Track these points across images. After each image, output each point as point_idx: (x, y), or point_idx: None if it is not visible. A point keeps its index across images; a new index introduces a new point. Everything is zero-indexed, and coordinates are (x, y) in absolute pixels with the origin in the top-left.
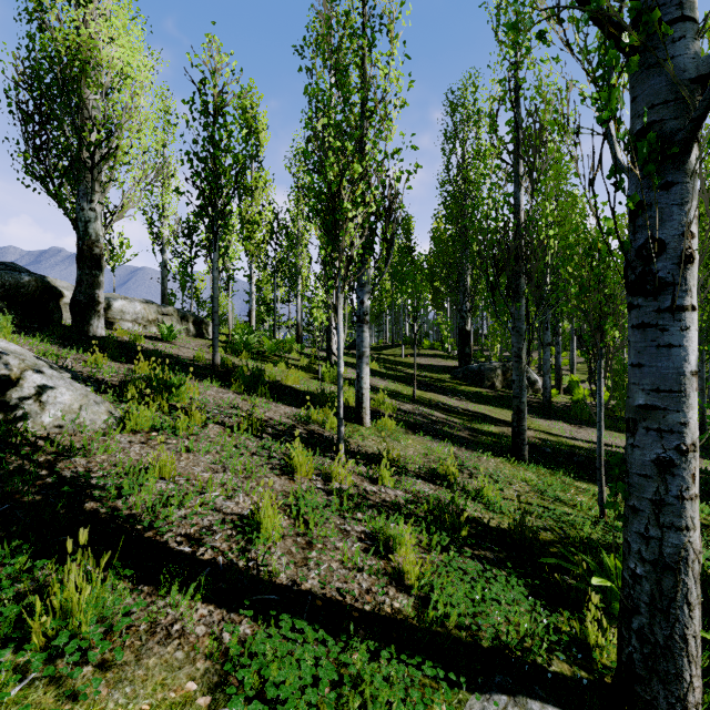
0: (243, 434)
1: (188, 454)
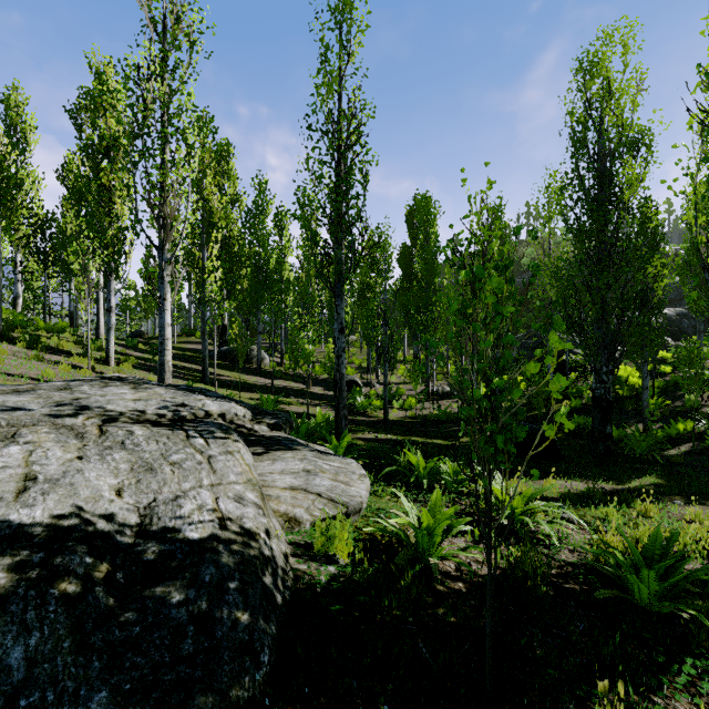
0: (32, 360)
1: (5, 361)
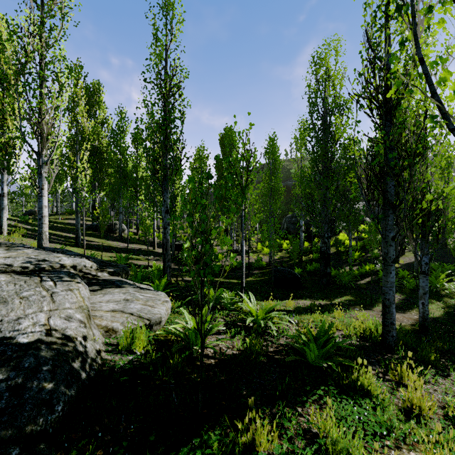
0: None
1: None
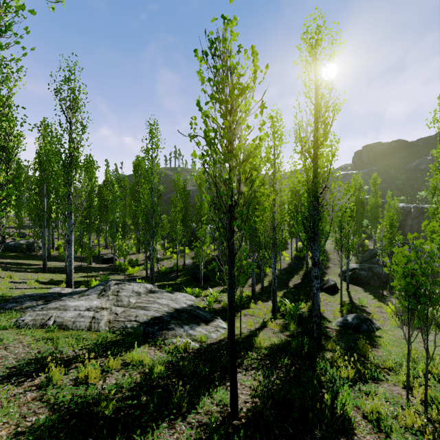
0: None
1: None
